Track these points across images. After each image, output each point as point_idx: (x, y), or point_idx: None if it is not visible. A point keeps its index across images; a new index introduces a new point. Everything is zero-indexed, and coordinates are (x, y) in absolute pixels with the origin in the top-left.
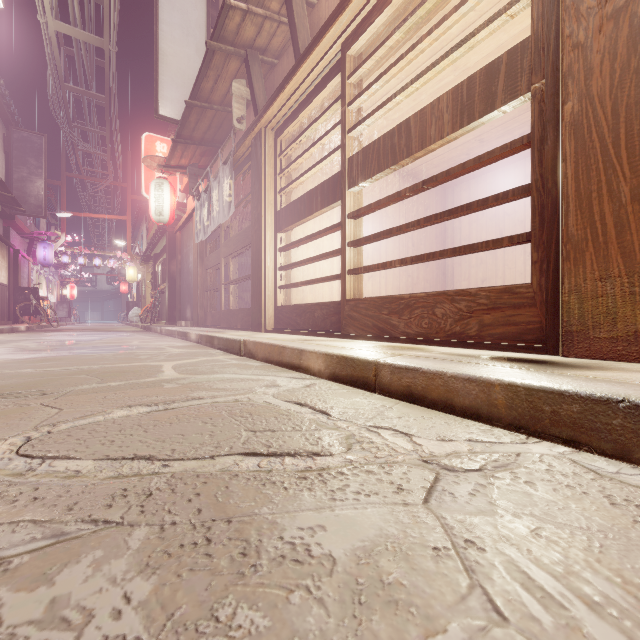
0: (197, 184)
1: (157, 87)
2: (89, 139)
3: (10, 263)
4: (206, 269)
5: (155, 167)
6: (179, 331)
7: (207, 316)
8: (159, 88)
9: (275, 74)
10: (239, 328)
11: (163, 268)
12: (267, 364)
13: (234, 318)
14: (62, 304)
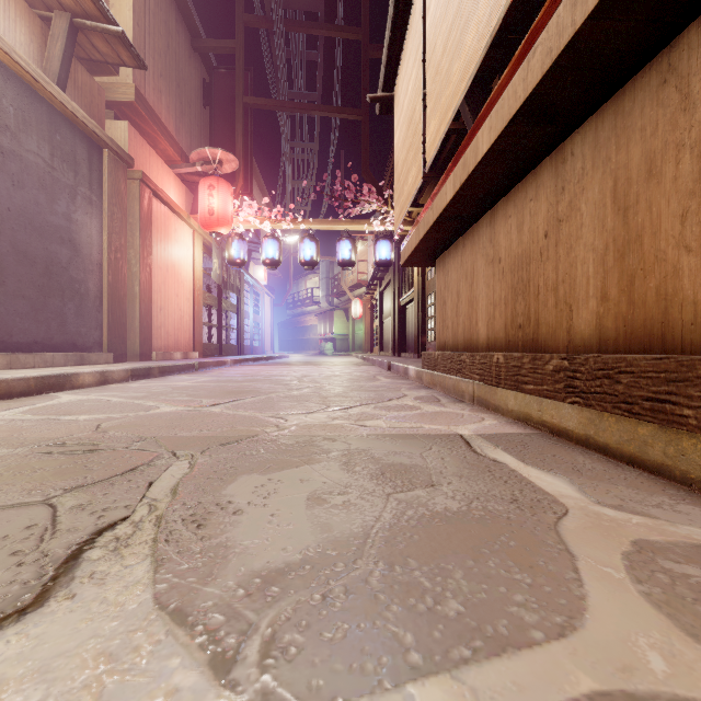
0: None
1: None
2: None
3: None
4: None
5: None
6: None
7: None
8: None
9: None
10: None
11: None
12: None
13: None
14: None
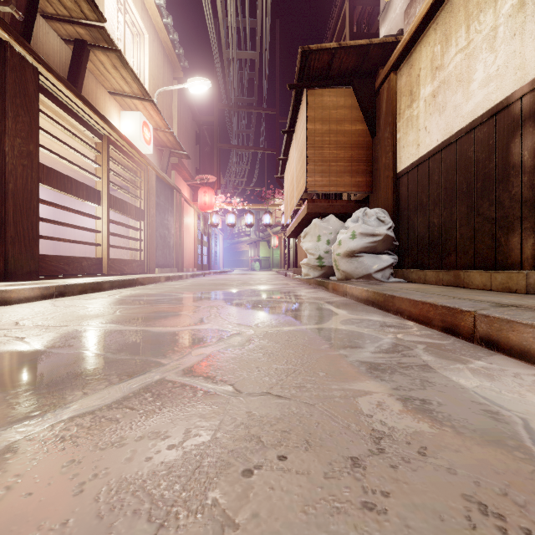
0: None
1: None
2: None
3: None
4: None
5: None
6: None
7: None
8: None
9: None
10: None
11: None
12: (152, 284)
13: None
14: None
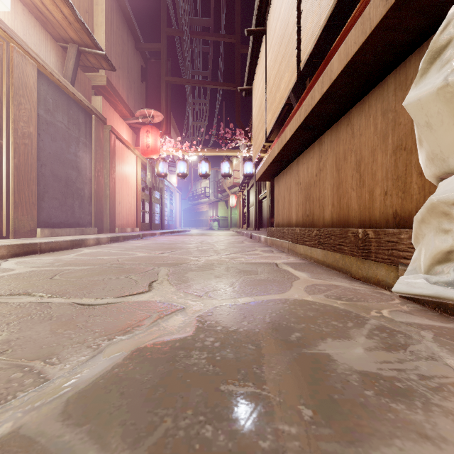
0: None
1: None
2: None
3: None
4: None
5: None
6: None
7: None
8: None
9: None
10: None
11: None
12: None
13: None
14: None
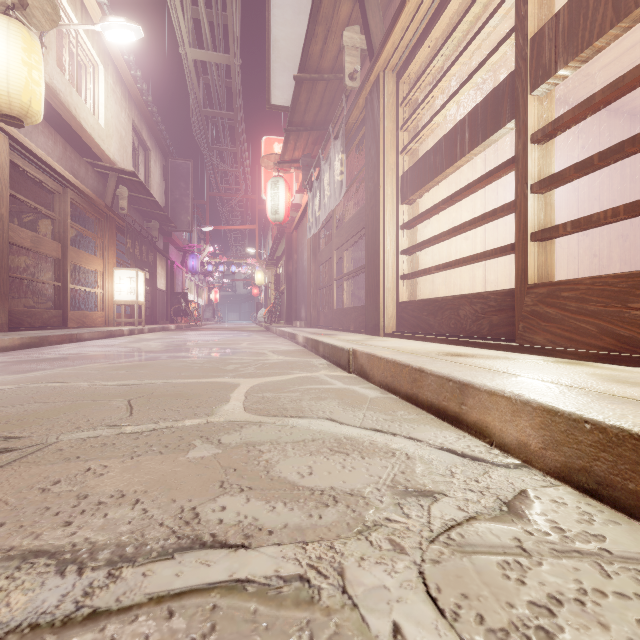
0: (309, 174)
1: (269, 76)
2: (225, 159)
3: (168, 272)
4: (319, 265)
5: (272, 167)
6: (289, 332)
7: (320, 316)
8: (271, 77)
9: (396, 2)
10: (352, 330)
11: (283, 270)
12: (389, 395)
13: (346, 318)
14: (208, 306)
